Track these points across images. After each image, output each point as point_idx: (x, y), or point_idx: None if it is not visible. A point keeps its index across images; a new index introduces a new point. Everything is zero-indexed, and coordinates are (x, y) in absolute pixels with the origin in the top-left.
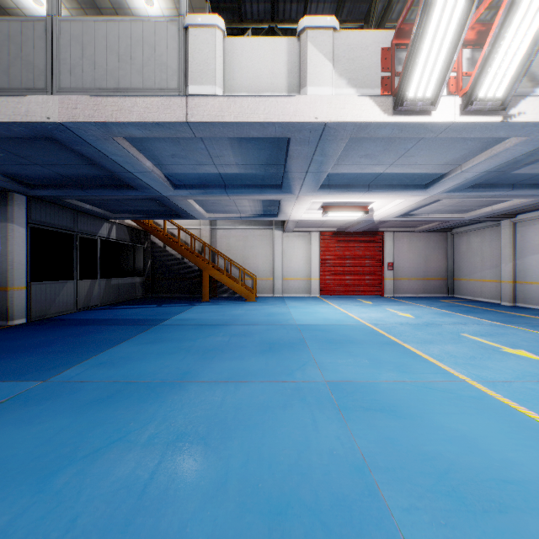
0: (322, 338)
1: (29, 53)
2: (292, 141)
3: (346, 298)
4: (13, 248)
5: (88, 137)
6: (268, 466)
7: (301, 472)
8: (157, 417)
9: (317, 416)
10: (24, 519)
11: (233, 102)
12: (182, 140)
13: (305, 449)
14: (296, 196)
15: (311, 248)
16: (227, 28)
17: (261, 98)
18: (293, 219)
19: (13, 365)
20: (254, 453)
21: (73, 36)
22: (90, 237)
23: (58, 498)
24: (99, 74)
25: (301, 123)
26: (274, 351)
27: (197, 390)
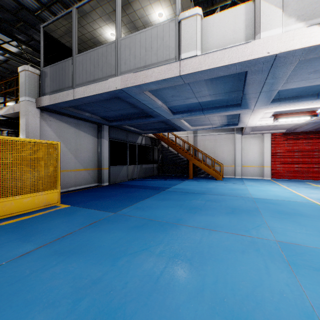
0: (273, 209)
1: (109, 59)
2: (249, 73)
3: (294, 181)
4: (103, 150)
5: (132, 94)
6: (230, 289)
7: (256, 300)
8: (164, 241)
9: (268, 264)
10: (107, 276)
11: (207, 57)
12: (177, 86)
13: (259, 285)
14: (251, 110)
15: (263, 145)
16: (204, 13)
17: (226, 49)
18: (249, 126)
19: (103, 203)
20: (221, 277)
21: (126, 45)
22: (133, 143)
23: (119, 271)
24: (137, 61)
25: (255, 59)
26: (235, 214)
27: (185, 230)
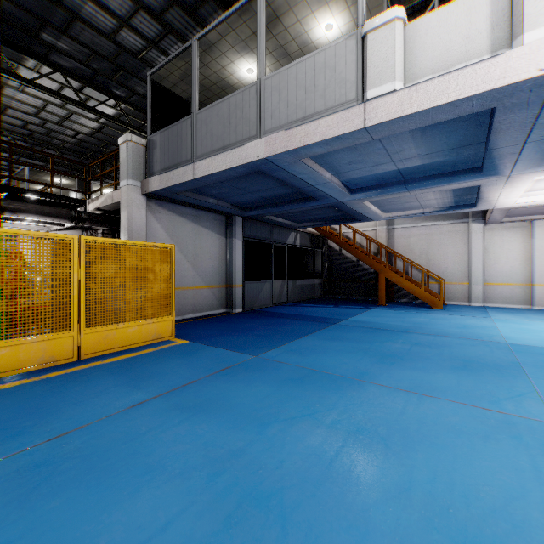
0: None
1: (247, 112)
2: (498, 111)
3: None
4: (235, 256)
5: (282, 164)
6: (461, 495)
7: (511, 520)
8: (338, 406)
9: (539, 464)
10: (252, 448)
11: (415, 91)
12: (359, 146)
13: (517, 496)
14: (504, 177)
15: (532, 243)
16: (407, 9)
17: (451, 73)
18: (500, 207)
19: (237, 341)
20: (443, 474)
21: (273, 87)
22: (281, 245)
23: (270, 443)
24: (291, 110)
25: (512, 84)
26: (471, 370)
27: (375, 392)
